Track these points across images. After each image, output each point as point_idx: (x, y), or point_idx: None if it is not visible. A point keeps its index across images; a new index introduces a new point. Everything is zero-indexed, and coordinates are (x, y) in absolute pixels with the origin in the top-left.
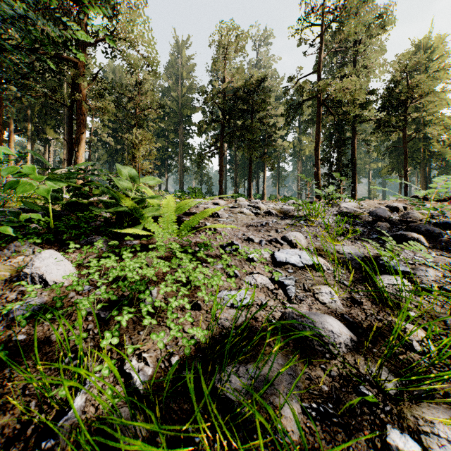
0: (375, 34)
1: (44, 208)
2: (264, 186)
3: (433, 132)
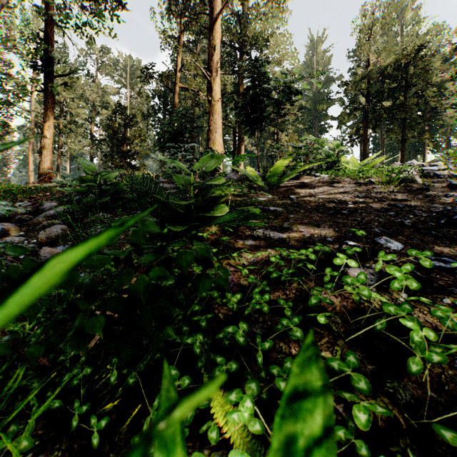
0: None
1: (293, 168)
2: None
3: None
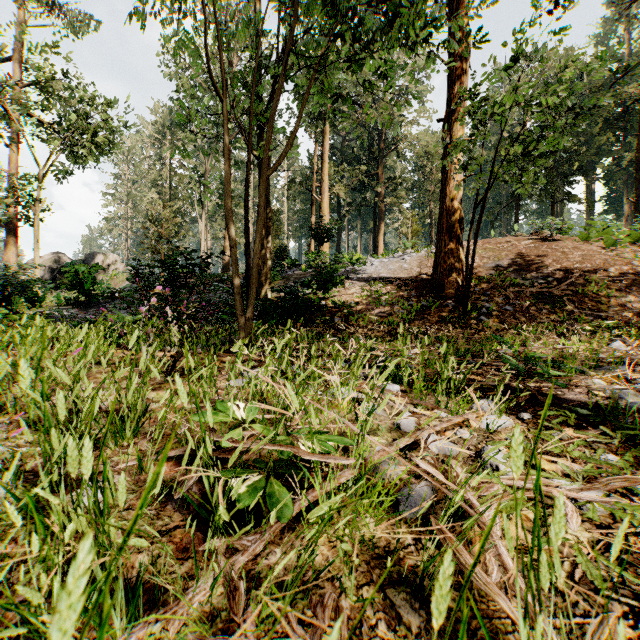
0: None
1: (334, 261)
2: None
3: None
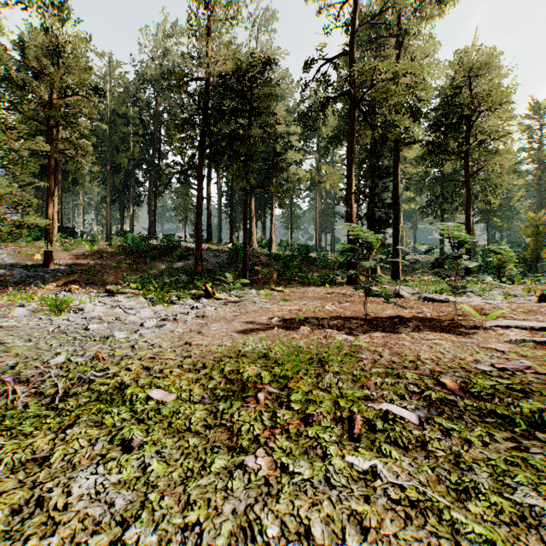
0: (428, 16)
1: None
2: (272, 229)
3: (504, 163)
